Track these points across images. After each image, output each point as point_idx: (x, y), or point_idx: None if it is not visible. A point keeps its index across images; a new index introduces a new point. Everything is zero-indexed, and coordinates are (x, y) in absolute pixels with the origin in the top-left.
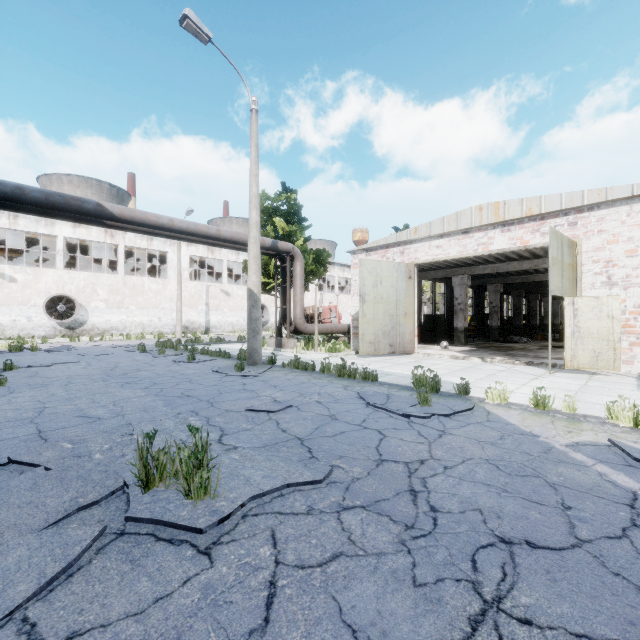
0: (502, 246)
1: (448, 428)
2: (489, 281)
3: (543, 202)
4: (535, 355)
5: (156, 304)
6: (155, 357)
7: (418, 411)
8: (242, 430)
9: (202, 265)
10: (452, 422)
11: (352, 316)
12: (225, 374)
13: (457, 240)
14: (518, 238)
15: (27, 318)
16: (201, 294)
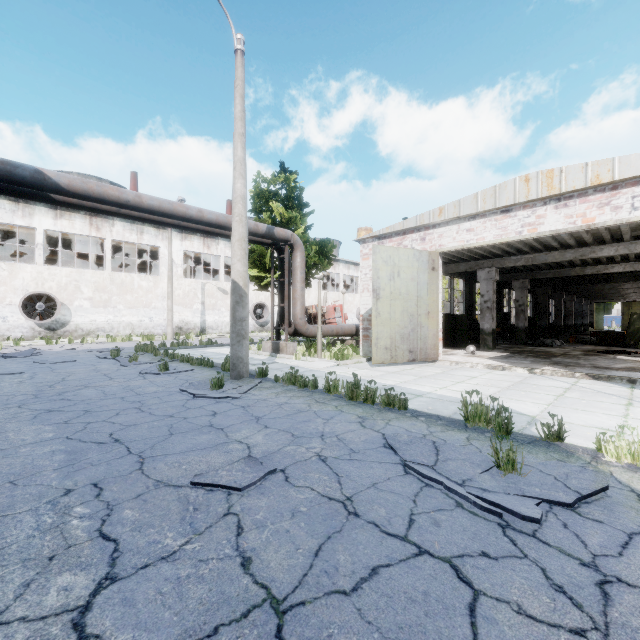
0: (556, 226)
1: (599, 554)
2: (515, 276)
3: (617, 166)
4: (591, 364)
5: (147, 303)
6: (123, 366)
7: (503, 487)
8: (156, 560)
9: (200, 263)
10: (591, 528)
11: (361, 316)
12: (193, 395)
13: (494, 221)
14: (579, 215)
15: (1, 318)
16: (196, 292)
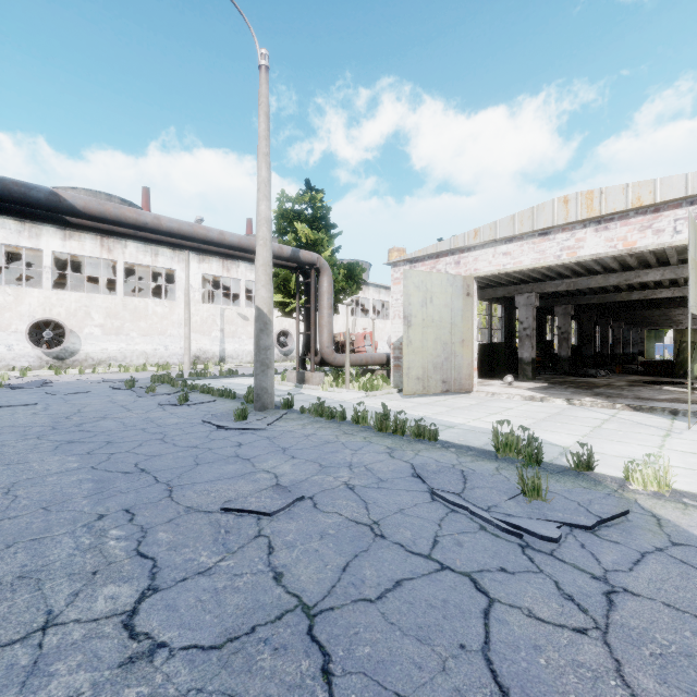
0: (596, 250)
1: (611, 570)
2: (557, 302)
3: (659, 187)
4: (634, 395)
5: (162, 330)
6: (140, 397)
7: (527, 513)
8: (193, 574)
9: (219, 286)
10: (607, 548)
11: (392, 344)
12: (217, 426)
13: (532, 244)
14: (620, 238)
15: (7, 346)
16: (215, 319)
